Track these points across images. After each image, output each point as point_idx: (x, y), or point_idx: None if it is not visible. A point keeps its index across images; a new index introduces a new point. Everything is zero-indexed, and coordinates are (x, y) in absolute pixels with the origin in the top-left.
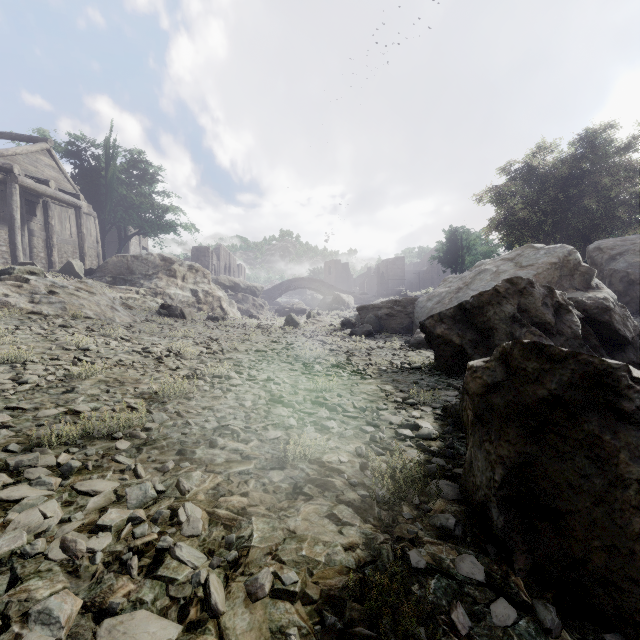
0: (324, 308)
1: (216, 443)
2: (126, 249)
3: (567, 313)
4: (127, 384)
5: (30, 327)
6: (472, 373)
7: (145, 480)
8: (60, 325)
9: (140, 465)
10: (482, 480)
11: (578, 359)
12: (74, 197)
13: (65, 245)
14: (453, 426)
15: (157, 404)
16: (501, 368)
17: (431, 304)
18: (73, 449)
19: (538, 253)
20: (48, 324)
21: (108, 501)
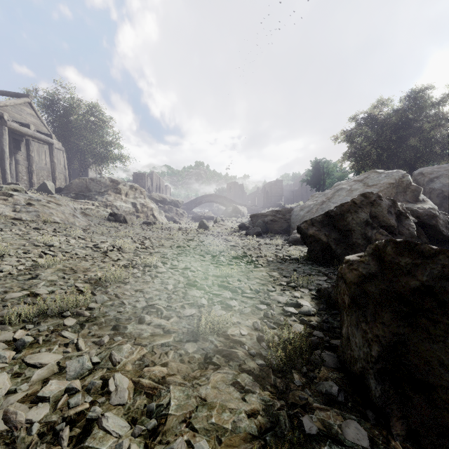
0: (226, 216)
1: (144, 319)
2: (86, 174)
3: (406, 219)
4: (79, 272)
5: (11, 229)
6: (349, 266)
7: (84, 352)
8: (34, 228)
9: (81, 339)
10: (360, 354)
11: (447, 255)
12: (48, 136)
13: (42, 171)
14: (326, 304)
15: (100, 288)
16: (374, 262)
17: (303, 213)
18: (29, 326)
19: (380, 176)
20: (25, 227)
21: (51, 372)
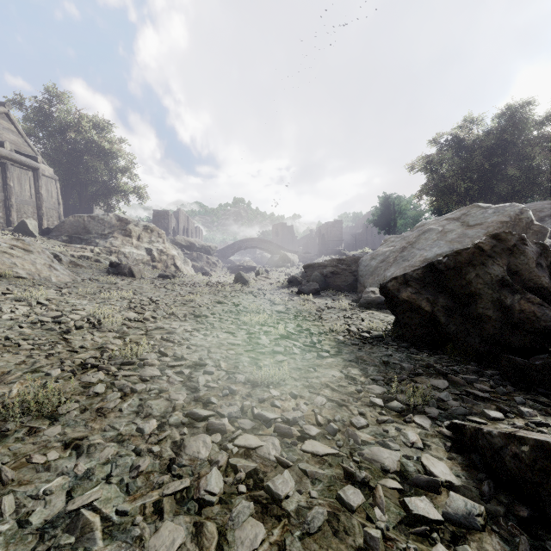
0: (272, 265)
1: None
2: (91, 211)
3: None
4: None
5: None
6: None
7: None
8: None
9: None
10: None
11: None
12: (32, 159)
13: (25, 206)
14: (487, 471)
15: None
16: None
17: (375, 263)
18: None
19: (486, 212)
20: None
21: None
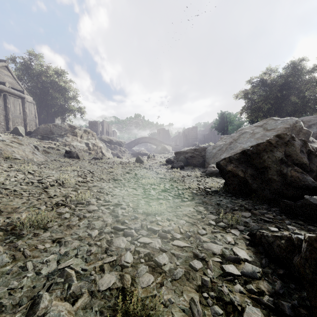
0: (157, 152)
1: (39, 305)
2: (53, 122)
3: (315, 157)
4: (3, 213)
5: None
6: None
7: None
8: None
9: None
10: None
11: None
12: (21, 92)
13: (16, 118)
14: (265, 255)
15: (13, 237)
16: None
17: (215, 151)
18: None
19: (277, 122)
20: None
21: None
